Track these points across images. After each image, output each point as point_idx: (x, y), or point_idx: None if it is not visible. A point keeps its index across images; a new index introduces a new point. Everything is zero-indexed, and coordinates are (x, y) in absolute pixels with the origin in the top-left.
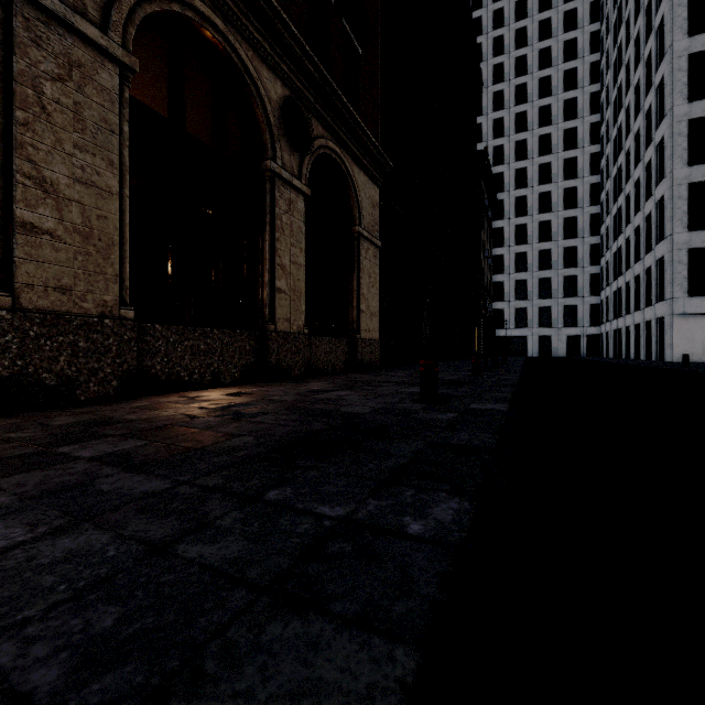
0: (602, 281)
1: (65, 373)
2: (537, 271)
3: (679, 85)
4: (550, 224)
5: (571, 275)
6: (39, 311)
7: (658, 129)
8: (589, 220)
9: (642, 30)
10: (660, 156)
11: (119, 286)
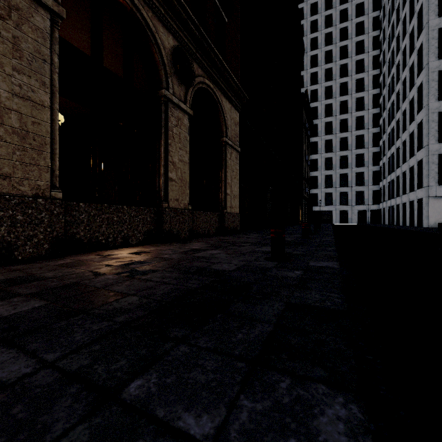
0: (380, 175)
1: (5, 239)
2: (338, 169)
3: (432, 48)
4: (347, 139)
5: (360, 172)
6: None
7: (418, 77)
8: (372, 137)
9: (408, 14)
10: (420, 95)
11: (50, 175)
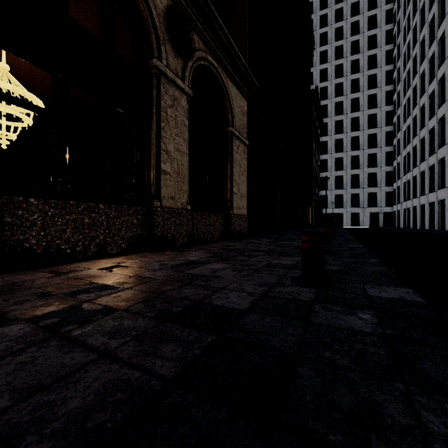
0: (394, 176)
1: None
2: (349, 170)
3: None
4: (358, 138)
5: (372, 173)
6: None
7: (440, 68)
8: (385, 136)
9: (427, 2)
10: (441, 88)
11: None
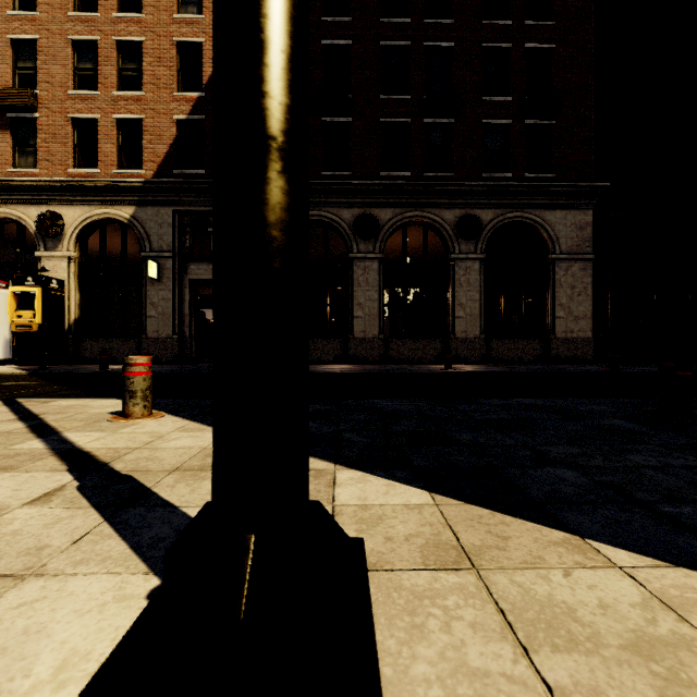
0: None
1: (364, 355)
2: None
3: None
4: None
5: None
6: (358, 338)
7: None
8: None
9: None
10: None
11: (379, 328)
